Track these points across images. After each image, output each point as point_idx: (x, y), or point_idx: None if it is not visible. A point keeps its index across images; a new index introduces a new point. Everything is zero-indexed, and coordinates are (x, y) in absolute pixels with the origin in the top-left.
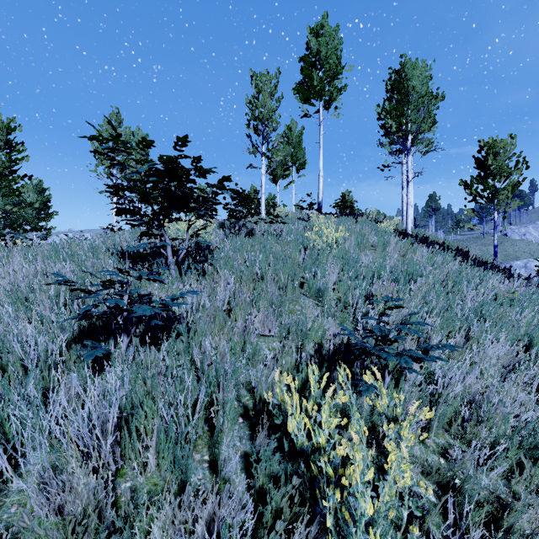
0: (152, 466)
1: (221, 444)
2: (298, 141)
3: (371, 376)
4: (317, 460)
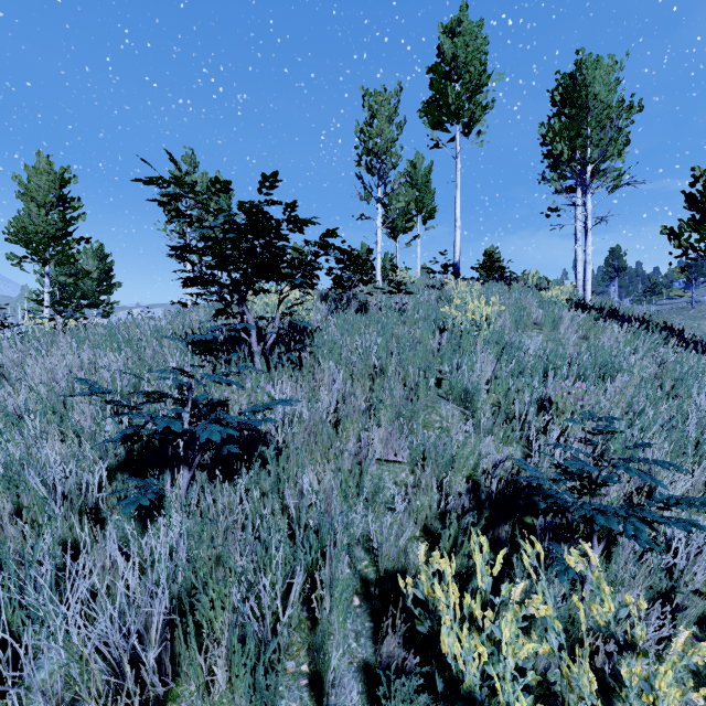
0: (221, 684)
1: (327, 658)
2: (425, 182)
3: (582, 559)
4: (489, 701)
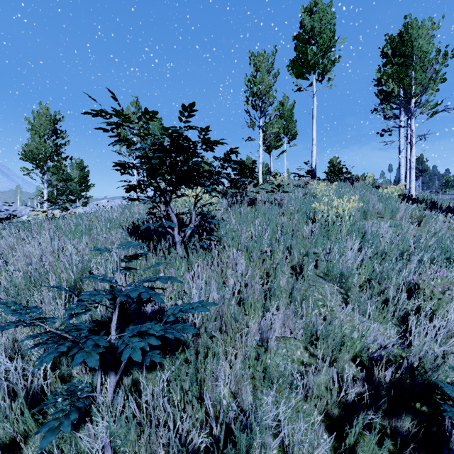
0: None
1: None
2: (289, 115)
3: None
4: None
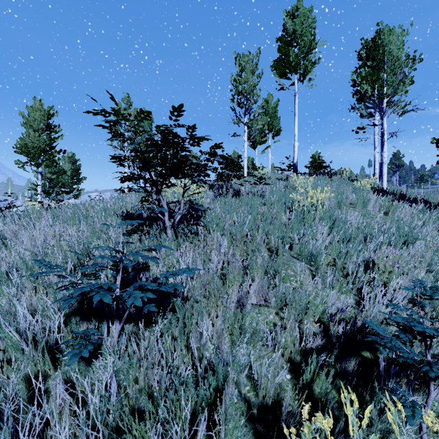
0: None
1: None
2: (274, 112)
3: None
4: None
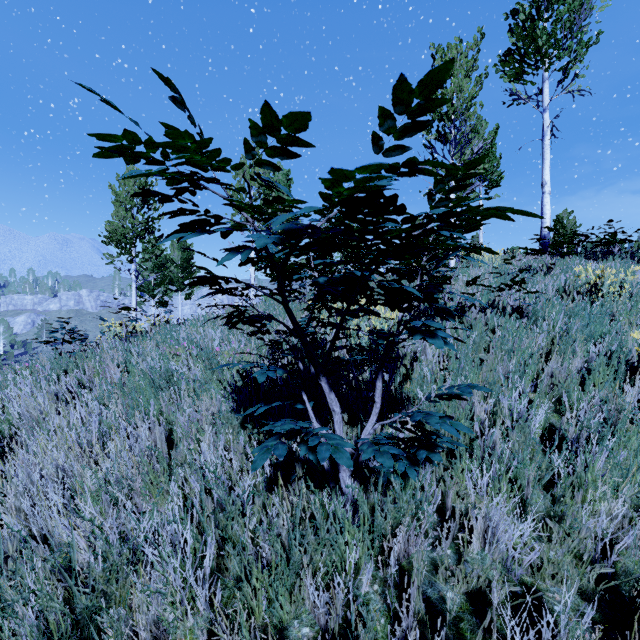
0: None
1: None
2: (489, 148)
3: None
4: None
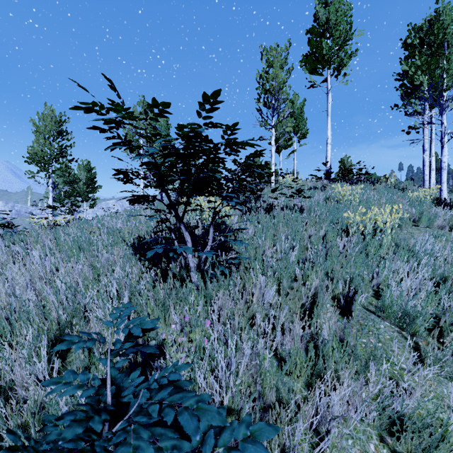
0: None
1: None
2: (300, 113)
3: None
4: None
